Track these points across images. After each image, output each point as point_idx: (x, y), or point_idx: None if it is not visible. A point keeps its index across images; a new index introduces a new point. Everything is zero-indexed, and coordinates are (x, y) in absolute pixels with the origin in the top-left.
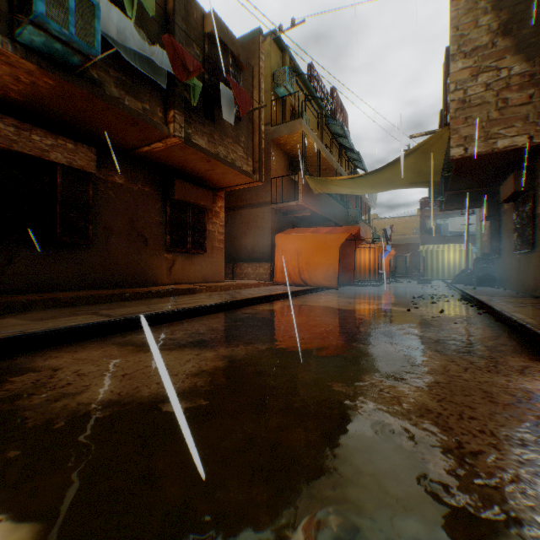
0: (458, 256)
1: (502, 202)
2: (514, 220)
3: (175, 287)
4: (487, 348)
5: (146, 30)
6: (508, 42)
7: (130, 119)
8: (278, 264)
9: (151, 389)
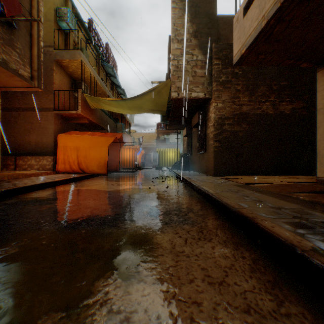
0: (174, 154)
1: (193, 127)
2: (198, 137)
3: None
4: (194, 213)
5: None
6: (197, 42)
7: None
8: (61, 157)
9: None
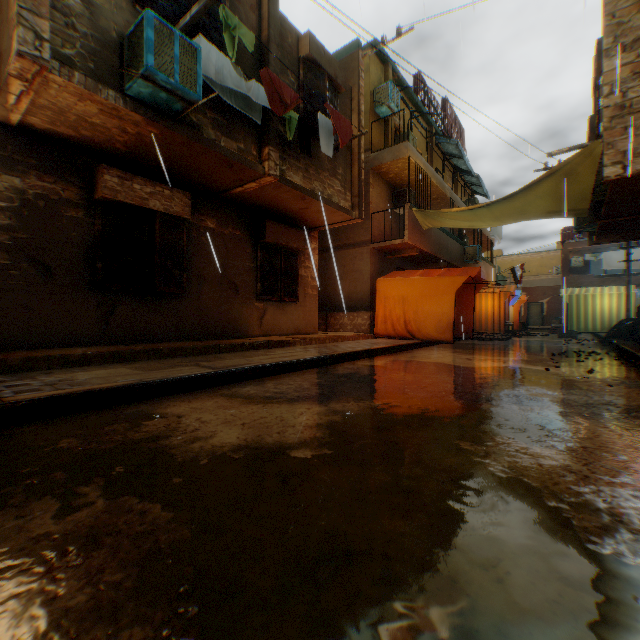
0: (615, 301)
1: None
2: None
3: (267, 339)
4: None
5: (241, 64)
6: None
7: (225, 161)
8: (380, 313)
9: (273, 437)
